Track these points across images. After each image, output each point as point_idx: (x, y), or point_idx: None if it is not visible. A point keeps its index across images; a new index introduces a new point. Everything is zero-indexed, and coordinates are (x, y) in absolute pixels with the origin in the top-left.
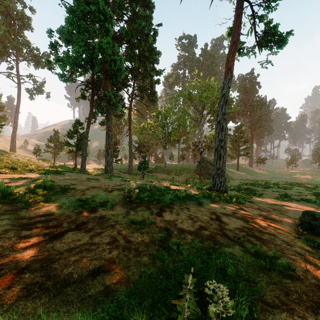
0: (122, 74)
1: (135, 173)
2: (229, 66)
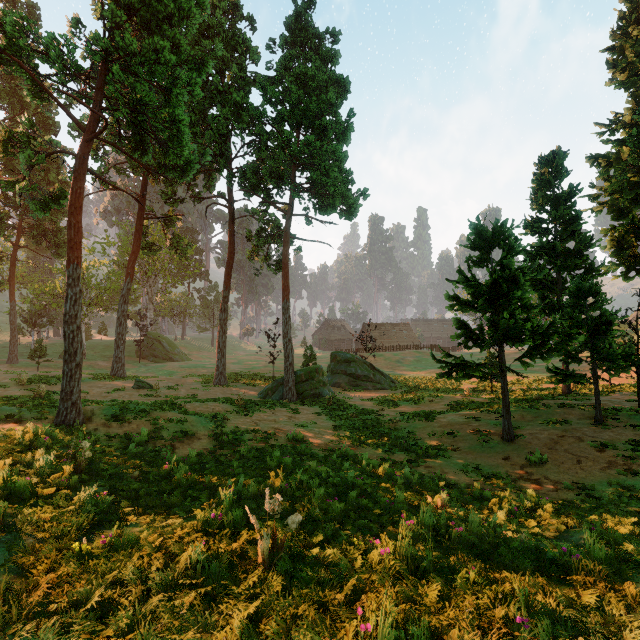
0: (1, 230)
1: (23, 363)
2: (129, 271)
